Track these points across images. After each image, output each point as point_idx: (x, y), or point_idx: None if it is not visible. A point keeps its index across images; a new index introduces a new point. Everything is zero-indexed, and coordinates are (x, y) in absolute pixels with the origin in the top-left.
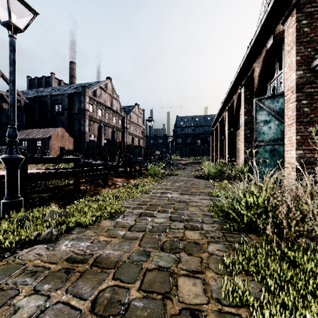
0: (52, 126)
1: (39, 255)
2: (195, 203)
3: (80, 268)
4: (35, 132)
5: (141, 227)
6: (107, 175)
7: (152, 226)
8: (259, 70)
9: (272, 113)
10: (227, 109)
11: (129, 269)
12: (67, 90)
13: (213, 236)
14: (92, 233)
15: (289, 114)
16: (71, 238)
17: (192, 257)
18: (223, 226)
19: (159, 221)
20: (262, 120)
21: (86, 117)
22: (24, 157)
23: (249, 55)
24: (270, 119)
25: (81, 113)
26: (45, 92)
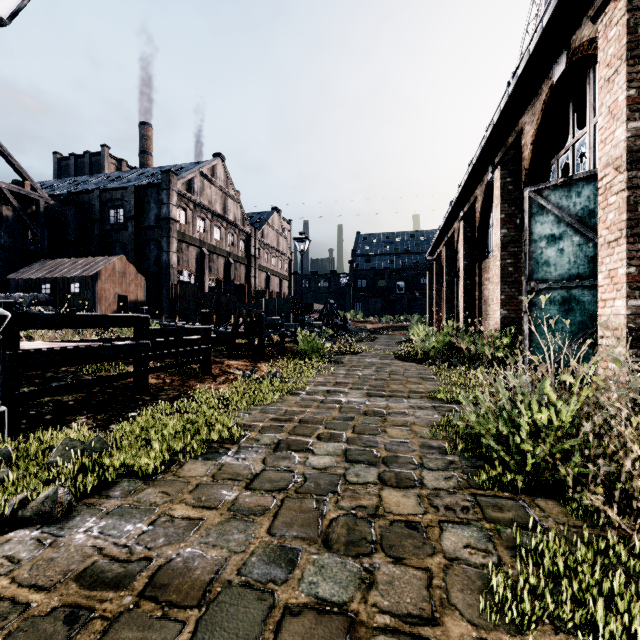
0: (103, 254)
1: (11, 561)
2: (401, 417)
3: (109, 604)
4: (67, 266)
5: (278, 479)
6: (208, 354)
7: (304, 476)
8: (534, 130)
9: (565, 218)
10: (462, 216)
11: (238, 607)
12: (134, 180)
13: (452, 504)
14: (159, 495)
15: (609, 219)
16: (105, 511)
17: (403, 568)
18: (474, 478)
19: (321, 463)
20: (544, 235)
21: (173, 233)
22: (10, 314)
23: (513, 99)
24: (561, 233)
25: (161, 225)
26: (89, 183)
